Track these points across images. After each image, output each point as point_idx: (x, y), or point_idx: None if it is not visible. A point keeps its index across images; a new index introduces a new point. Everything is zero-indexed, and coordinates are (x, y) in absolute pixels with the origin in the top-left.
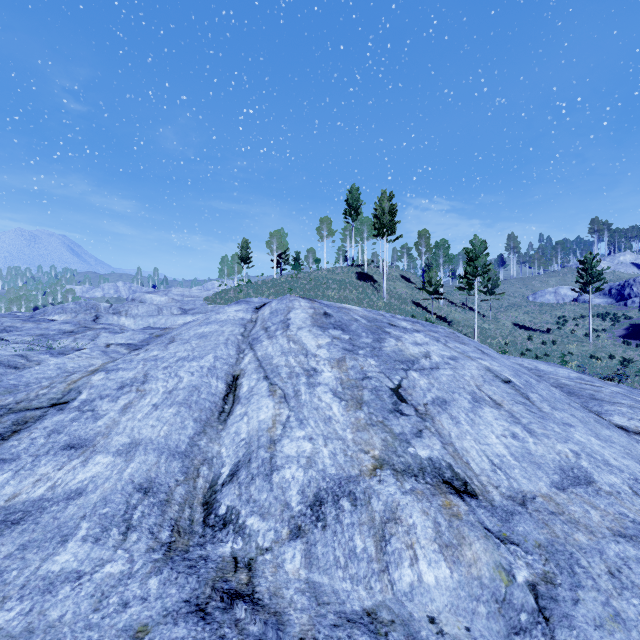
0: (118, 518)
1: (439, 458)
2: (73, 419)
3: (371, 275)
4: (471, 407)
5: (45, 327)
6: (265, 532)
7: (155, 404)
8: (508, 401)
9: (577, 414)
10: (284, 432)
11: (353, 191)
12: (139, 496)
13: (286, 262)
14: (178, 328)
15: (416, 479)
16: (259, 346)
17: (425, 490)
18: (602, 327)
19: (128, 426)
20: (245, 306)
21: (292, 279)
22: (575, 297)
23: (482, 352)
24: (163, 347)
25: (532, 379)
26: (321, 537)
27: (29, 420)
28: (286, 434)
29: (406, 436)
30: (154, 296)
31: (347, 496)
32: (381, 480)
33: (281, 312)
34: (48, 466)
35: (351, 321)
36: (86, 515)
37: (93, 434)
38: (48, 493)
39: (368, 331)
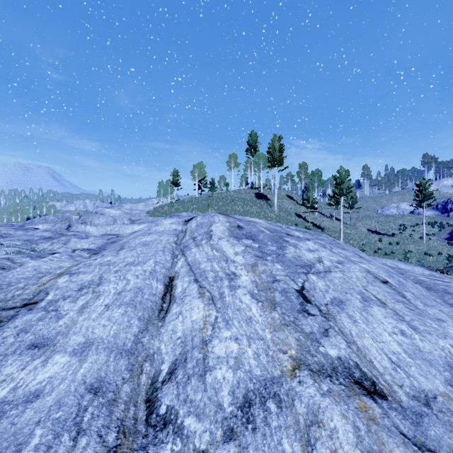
0: (70, 422)
1: (346, 357)
2: (39, 318)
3: (265, 195)
4: (363, 306)
5: (31, 234)
6: (201, 433)
7: (107, 304)
8: (390, 300)
9: (444, 309)
10: (213, 332)
11: (252, 135)
12: (90, 397)
13: (205, 185)
14: (127, 236)
15: (331, 380)
16: (189, 252)
17: (340, 391)
18: (432, 232)
19: (84, 325)
20: (177, 219)
21: (209, 198)
22: (412, 210)
23: (359, 256)
24: (115, 253)
25: (401, 278)
26: (252, 440)
27: (3, 319)
28: (215, 334)
29: (315, 335)
30: (111, 210)
31: (272, 398)
32: (301, 381)
33: (205, 225)
34: (13, 366)
35: (258, 232)
36: (41, 420)
37: (54, 333)
38: (10, 395)
39: (272, 240)
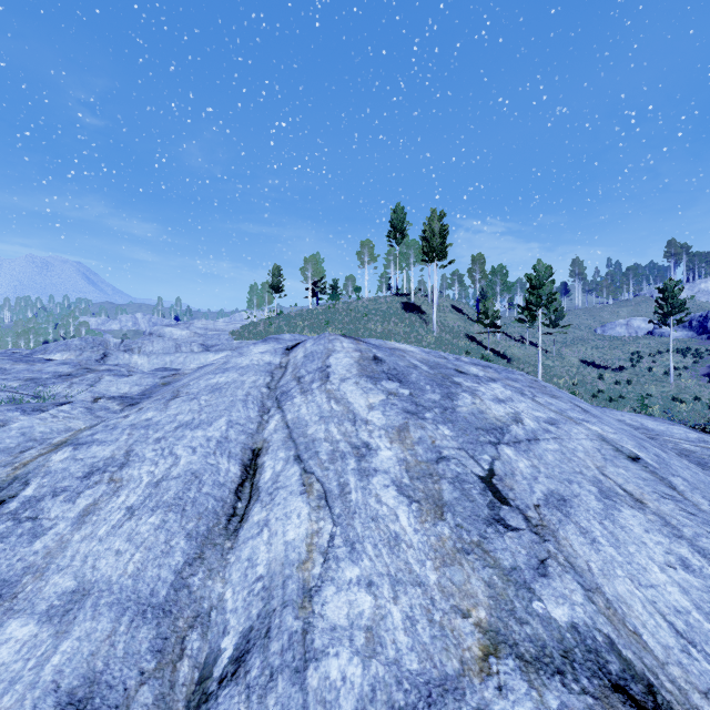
0: None
1: (588, 625)
2: None
3: (418, 305)
4: (603, 508)
5: (38, 369)
6: None
7: (131, 507)
8: (650, 494)
9: None
10: (326, 570)
11: (398, 211)
12: None
13: (322, 291)
14: (190, 374)
15: (563, 681)
16: (289, 404)
17: None
18: (683, 364)
19: (80, 552)
20: (274, 345)
21: (329, 310)
22: (650, 330)
23: (583, 410)
24: (162, 405)
25: (658, 449)
26: None
27: None
28: (329, 574)
29: (523, 574)
30: (174, 330)
31: None
32: (502, 686)
33: (318, 356)
34: None
35: (409, 368)
36: None
37: (20, 570)
38: None
39: (433, 383)
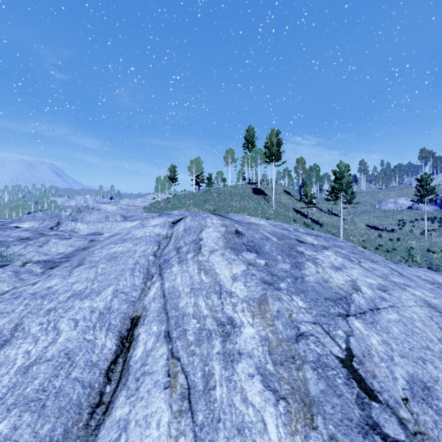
0: None
1: None
2: None
3: (263, 190)
4: None
5: (7, 234)
6: None
7: None
8: None
9: None
10: None
11: (250, 130)
12: None
13: (202, 181)
14: (103, 241)
15: None
16: (168, 272)
17: None
18: (432, 227)
19: None
20: (166, 218)
21: (206, 193)
22: (410, 205)
23: (399, 273)
24: (67, 272)
25: None
26: None
27: None
28: None
29: None
30: (107, 206)
31: None
32: None
33: (194, 230)
34: None
35: (263, 240)
36: None
37: None
38: None
39: (283, 253)
